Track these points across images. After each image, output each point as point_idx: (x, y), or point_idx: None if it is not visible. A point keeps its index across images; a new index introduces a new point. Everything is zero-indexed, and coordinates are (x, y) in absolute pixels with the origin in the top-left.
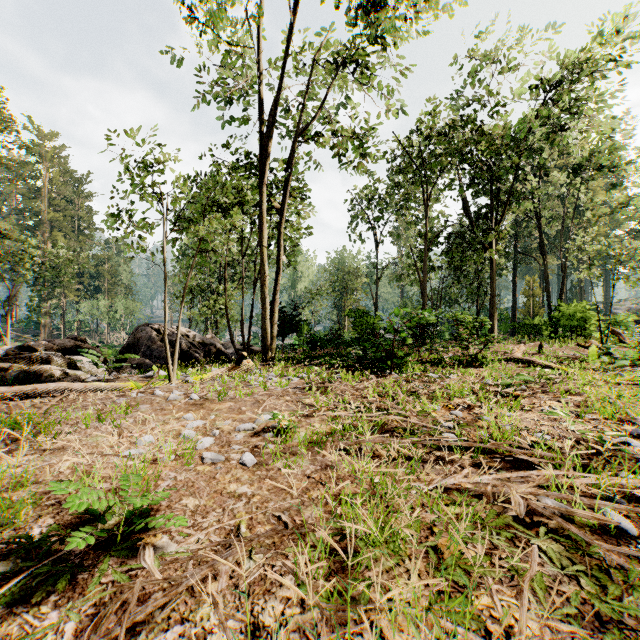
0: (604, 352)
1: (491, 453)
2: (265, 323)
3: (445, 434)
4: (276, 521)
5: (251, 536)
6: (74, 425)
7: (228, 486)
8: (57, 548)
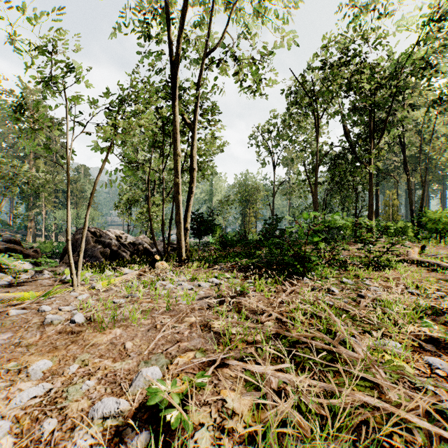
0: None
1: None
2: (180, 227)
3: None
4: None
5: None
6: None
7: None
8: None
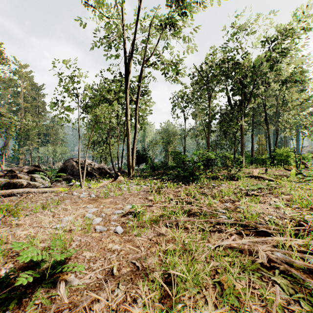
0: (298, 172)
1: (245, 226)
2: (129, 158)
3: (221, 216)
4: (133, 265)
5: (119, 275)
6: (30, 211)
7: (108, 245)
8: (13, 282)
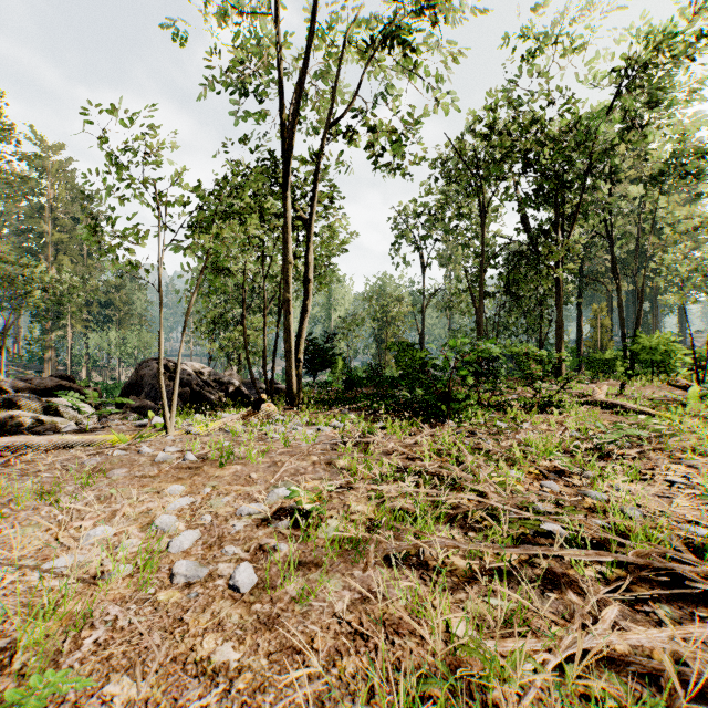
0: (705, 393)
1: (627, 563)
2: (291, 358)
3: (547, 526)
4: None
5: None
6: (5, 505)
7: (200, 643)
8: None
